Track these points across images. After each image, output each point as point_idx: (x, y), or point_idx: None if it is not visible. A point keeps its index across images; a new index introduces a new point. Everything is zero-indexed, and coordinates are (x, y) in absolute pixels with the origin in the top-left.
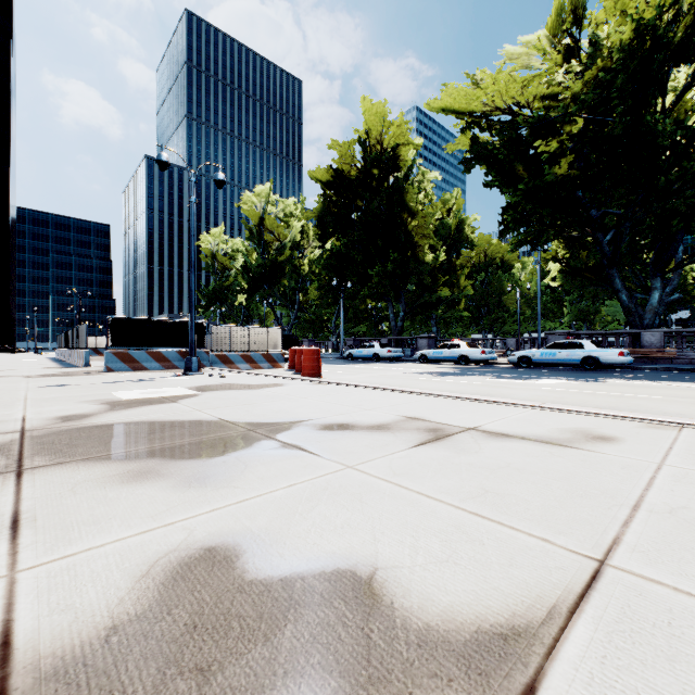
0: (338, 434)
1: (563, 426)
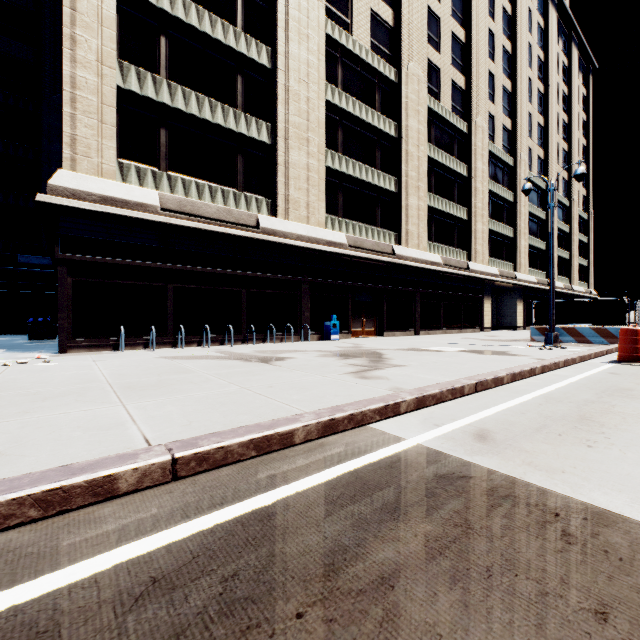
0: (363, 360)
1: (392, 377)
